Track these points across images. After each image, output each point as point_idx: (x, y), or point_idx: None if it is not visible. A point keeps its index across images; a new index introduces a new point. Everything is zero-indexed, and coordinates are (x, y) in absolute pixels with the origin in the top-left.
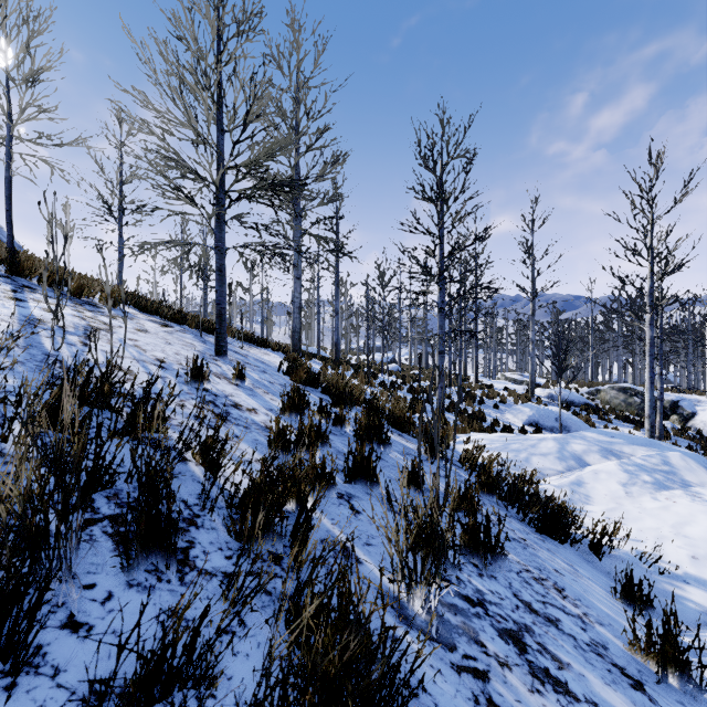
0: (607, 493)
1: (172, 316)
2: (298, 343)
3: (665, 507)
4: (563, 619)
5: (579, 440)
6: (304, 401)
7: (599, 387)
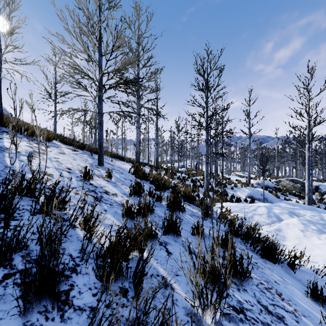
0: (294, 235)
1: (78, 146)
2: (139, 158)
3: (325, 243)
4: (285, 315)
5: (277, 207)
6: (141, 189)
7: (280, 179)
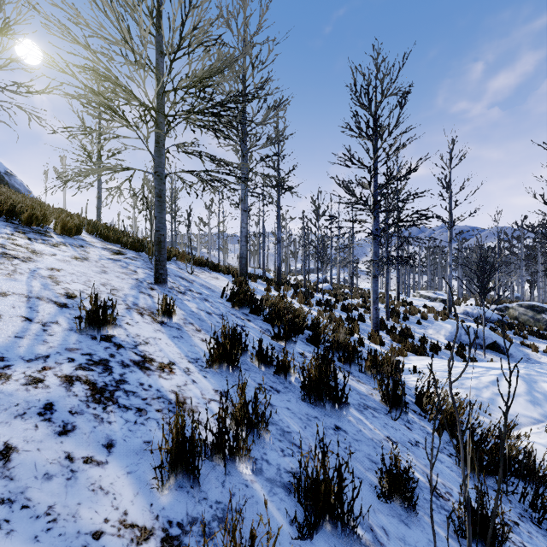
0: None
1: (131, 244)
2: (245, 267)
3: None
4: None
5: None
6: (237, 350)
7: (507, 304)
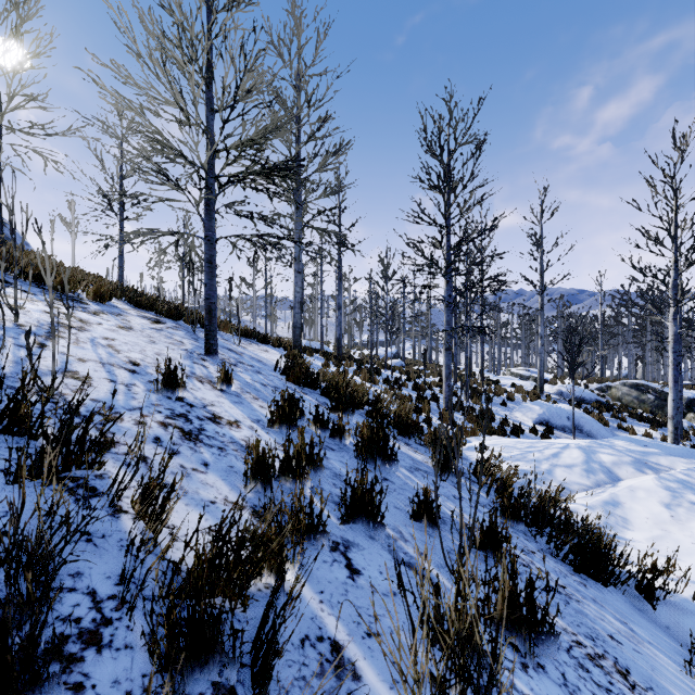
0: (648, 516)
1: (168, 312)
2: (299, 338)
3: None
4: None
5: (607, 449)
6: (296, 411)
7: (609, 383)
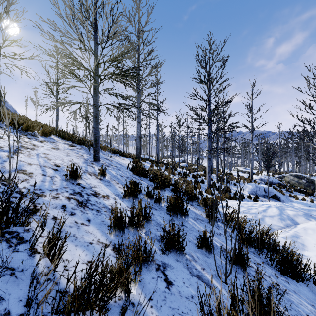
0: (315, 243)
1: (77, 141)
2: (139, 153)
3: None
4: None
5: (290, 208)
6: (137, 190)
7: (284, 174)
